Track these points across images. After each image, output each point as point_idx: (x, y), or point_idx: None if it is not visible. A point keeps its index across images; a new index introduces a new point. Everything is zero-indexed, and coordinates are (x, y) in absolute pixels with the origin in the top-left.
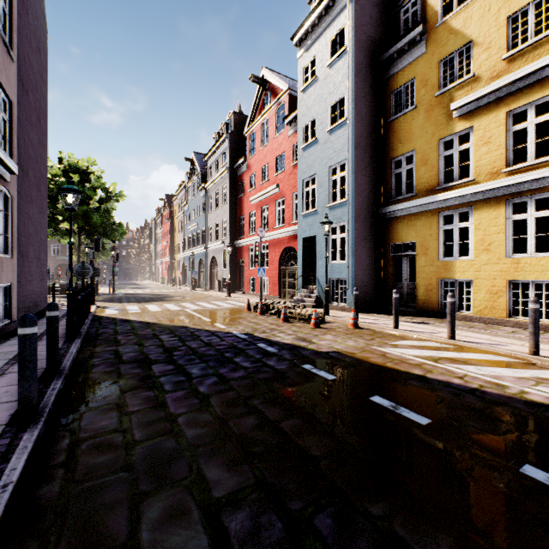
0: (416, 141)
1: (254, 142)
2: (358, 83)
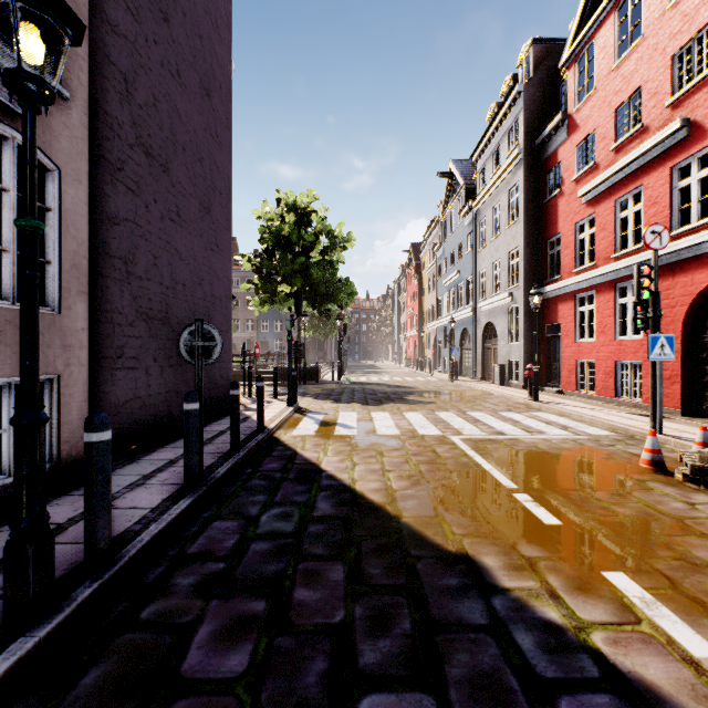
0: None
1: (583, 77)
2: None
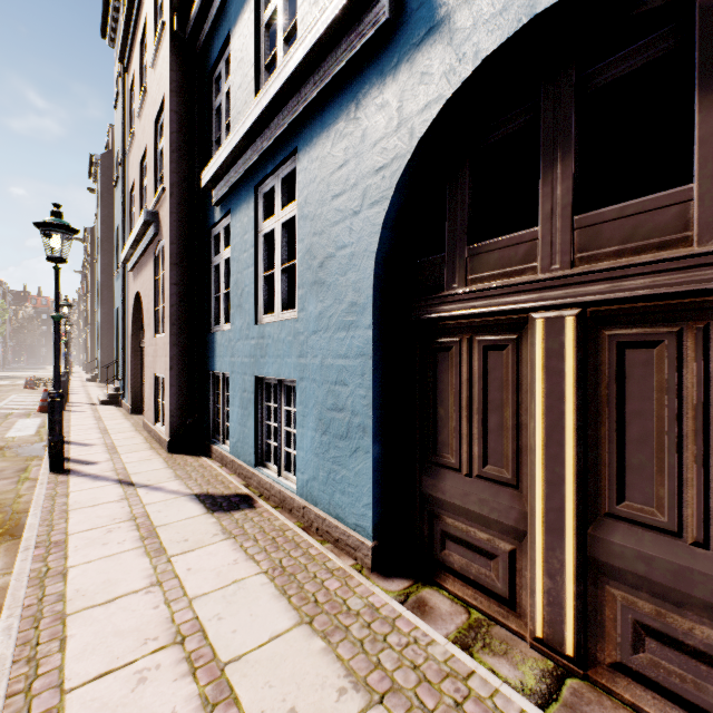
0: None
1: None
2: (105, 229)
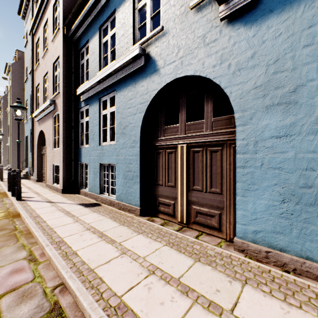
0: None
1: None
2: (14, 98)
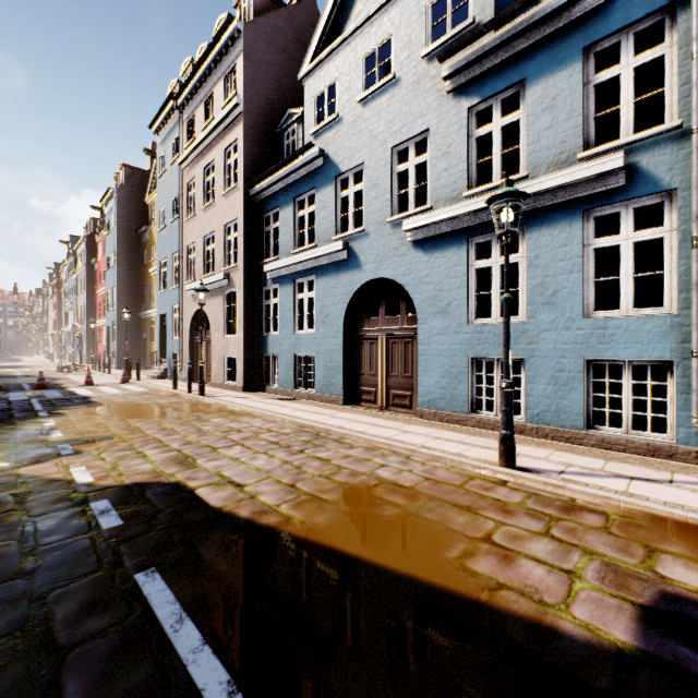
0: (148, 281)
1: None
2: (121, 247)
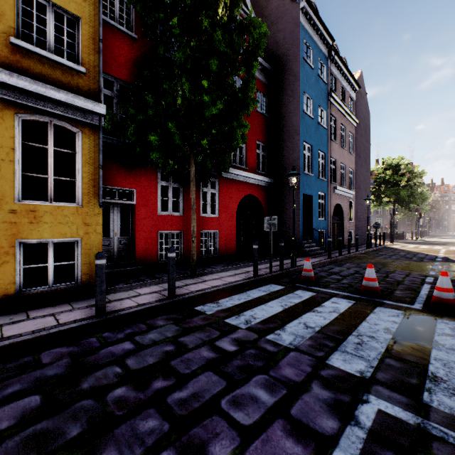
0: None
1: None
2: None
